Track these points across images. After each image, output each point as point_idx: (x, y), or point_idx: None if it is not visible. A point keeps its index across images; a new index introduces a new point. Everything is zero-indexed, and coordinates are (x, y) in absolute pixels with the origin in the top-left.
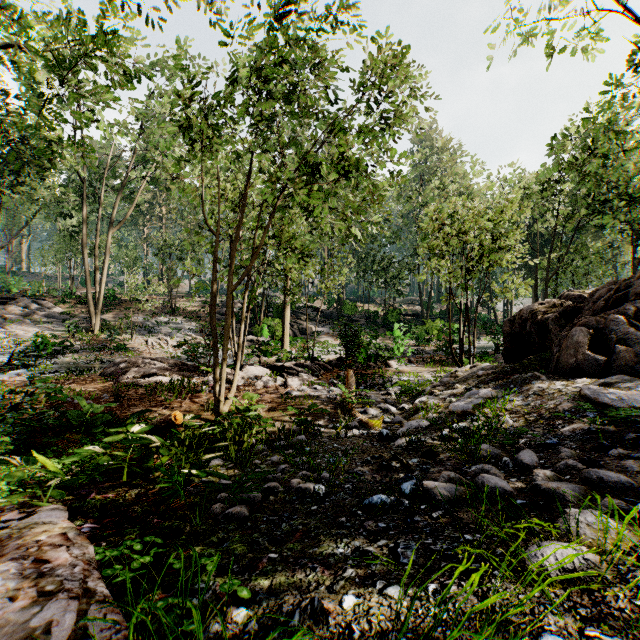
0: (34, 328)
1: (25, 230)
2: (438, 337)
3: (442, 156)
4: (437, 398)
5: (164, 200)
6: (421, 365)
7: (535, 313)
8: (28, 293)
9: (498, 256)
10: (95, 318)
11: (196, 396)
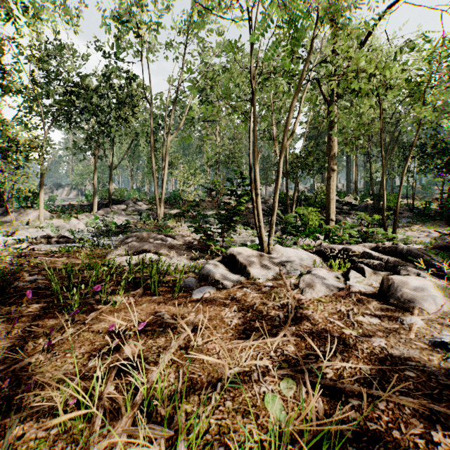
0: (125, 218)
1: (138, 161)
2: None
3: None
4: None
5: (218, 132)
6: None
7: None
8: (134, 198)
9: None
10: (159, 209)
11: (150, 304)
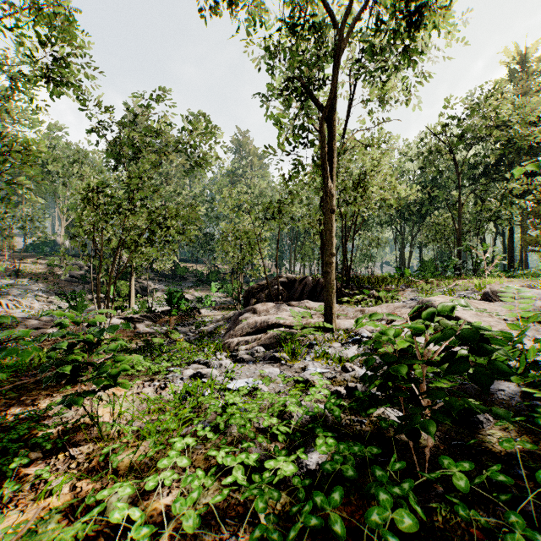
0: None
1: None
2: (231, 294)
3: (246, 169)
4: (208, 327)
5: None
6: (220, 311)
7: (253, 289)
8: None
9: (249, 258)
10: None
11: None
